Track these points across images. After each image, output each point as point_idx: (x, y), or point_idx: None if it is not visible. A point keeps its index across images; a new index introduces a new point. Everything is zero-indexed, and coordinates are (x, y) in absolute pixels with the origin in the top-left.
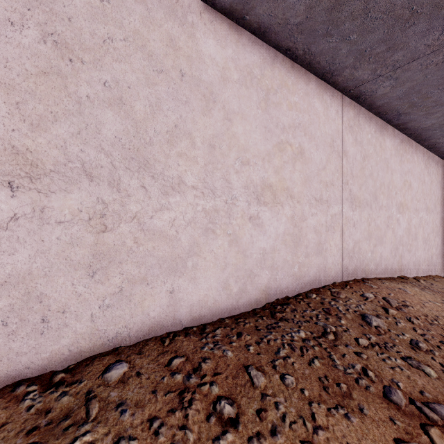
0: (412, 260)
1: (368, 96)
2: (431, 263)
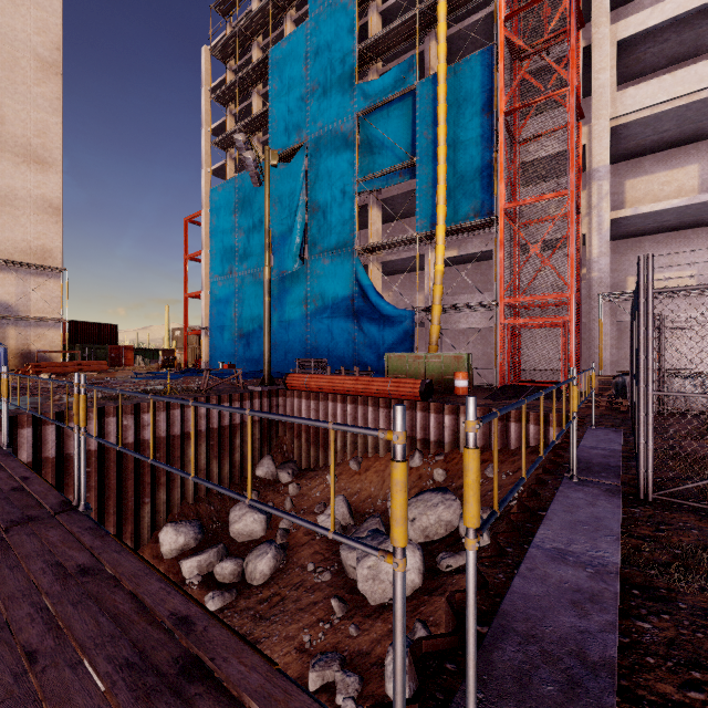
0: None
1: None
2: None
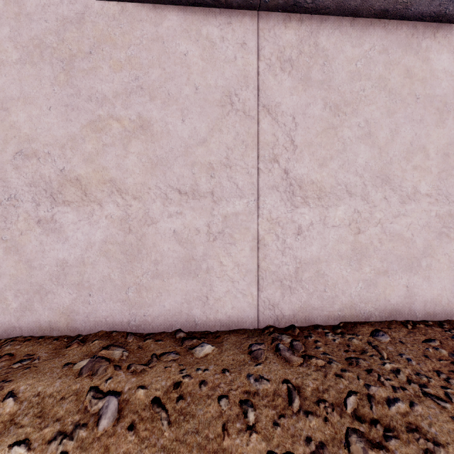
0: None
1: None
2: None
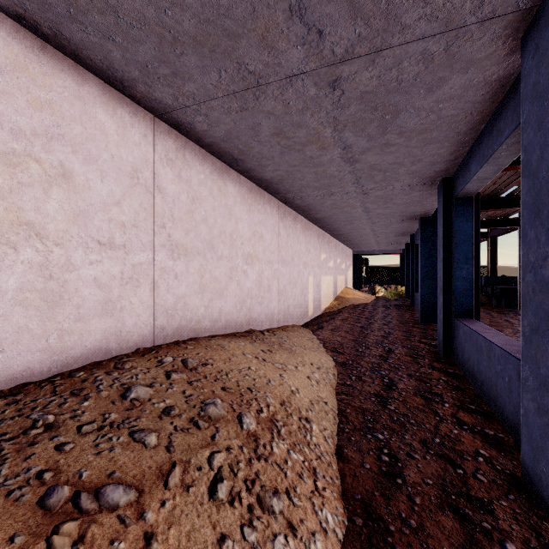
0: (264, 312)
1: (189, 129)
2: (288, 313)
